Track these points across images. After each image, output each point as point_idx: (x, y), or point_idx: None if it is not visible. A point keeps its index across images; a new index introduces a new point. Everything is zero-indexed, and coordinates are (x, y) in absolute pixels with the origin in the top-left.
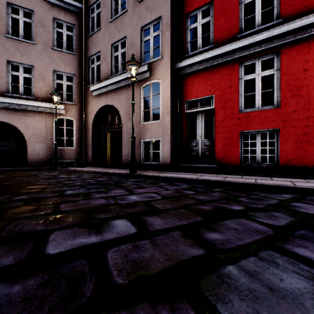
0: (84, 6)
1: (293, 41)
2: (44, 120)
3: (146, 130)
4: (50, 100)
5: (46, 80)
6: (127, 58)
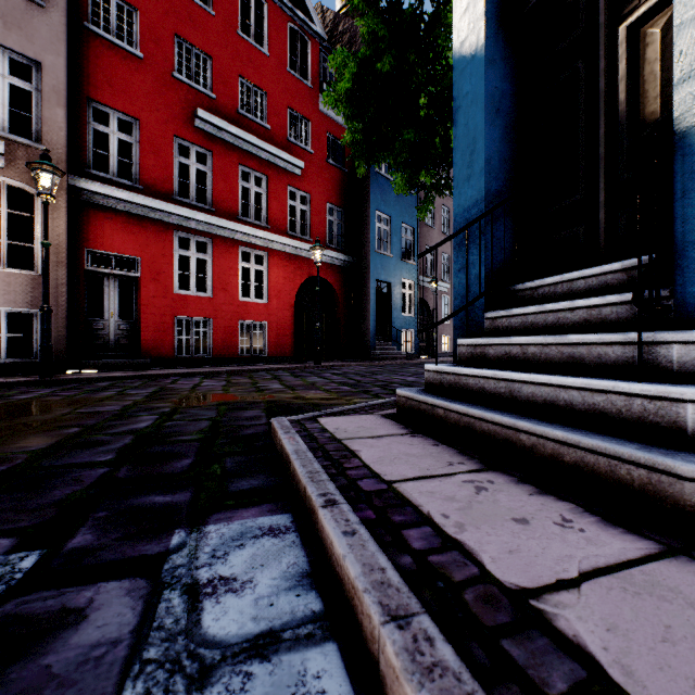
0: None
1: (223, 237)
2: None
3: None
4: None
5: None
6: None
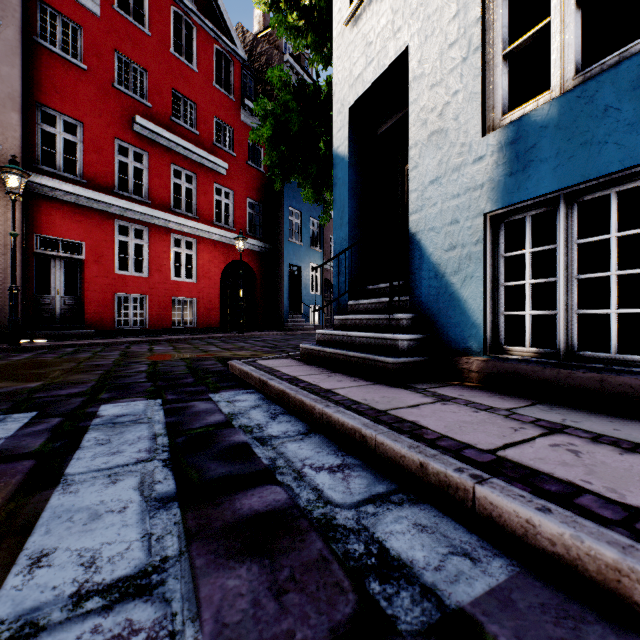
0: None
1: (157, 225)
2: None
3: None
4: None
5: None
6: None
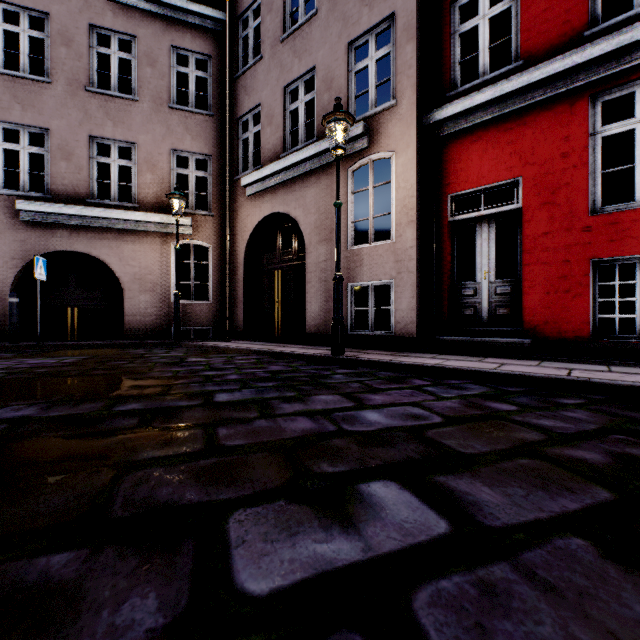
0: (228, 16)
1: None
2: (154, 249)
3: (359, 263)
4: (165, 208)
5: (159, 169)
6: (317, 113)
